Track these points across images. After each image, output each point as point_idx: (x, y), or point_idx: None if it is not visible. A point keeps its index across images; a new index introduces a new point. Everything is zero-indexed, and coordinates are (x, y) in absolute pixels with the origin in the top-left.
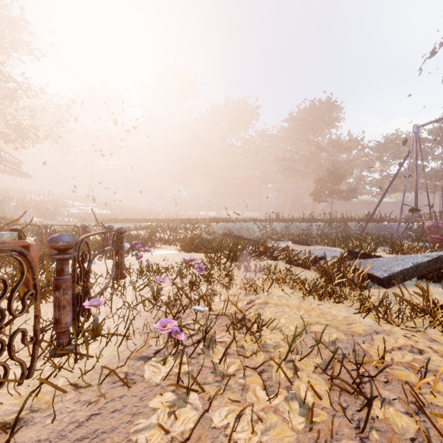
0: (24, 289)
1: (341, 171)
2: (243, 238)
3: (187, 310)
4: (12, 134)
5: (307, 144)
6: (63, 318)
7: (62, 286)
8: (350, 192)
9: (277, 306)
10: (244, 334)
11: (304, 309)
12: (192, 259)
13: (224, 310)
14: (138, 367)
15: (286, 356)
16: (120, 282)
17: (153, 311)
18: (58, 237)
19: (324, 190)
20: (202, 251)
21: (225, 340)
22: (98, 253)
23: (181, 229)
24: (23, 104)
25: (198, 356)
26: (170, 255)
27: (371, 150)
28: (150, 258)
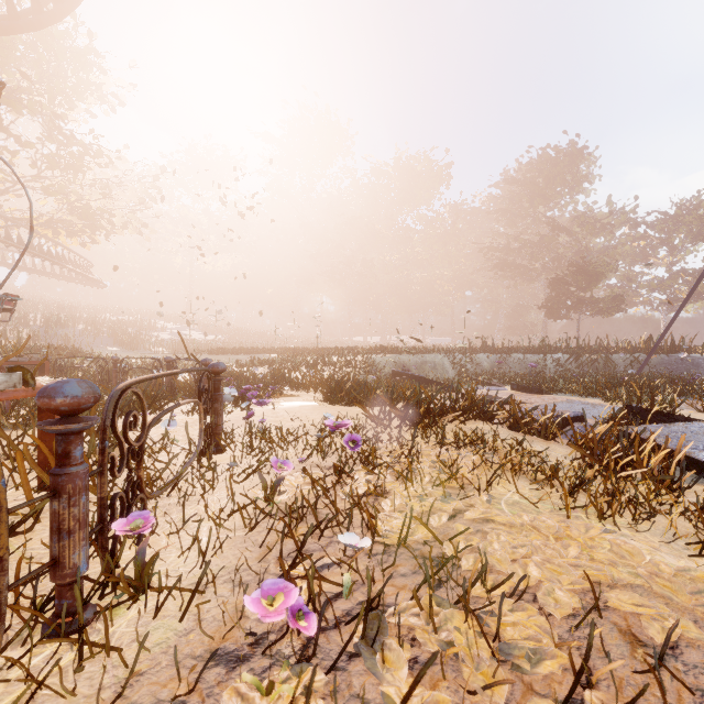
0: (41, 474)
1: (596, 265)
2: (426, 380)
3: (327, 528)
4: (78, 223)
5: (534, 222)
6: (67, 555)
7: (66, 488)
8: (612, 301)
9: (513, 532)
10: (452, 609)
11: (576, 543)
12: (339, 425)
13: (402, 534)
14: (210, 688)
15: (569, 695)
16: (213, 460)
17: (262, 526)
18: (56, 387)
19: (564, 298)
20: (358, 405)
21: (410, 623)
22: (165, 412)
23: (323, 365)
24: (92, 177)
25: (347, 662)
26: (304, 408)
27: (650, 228)
28: (271, 414)
